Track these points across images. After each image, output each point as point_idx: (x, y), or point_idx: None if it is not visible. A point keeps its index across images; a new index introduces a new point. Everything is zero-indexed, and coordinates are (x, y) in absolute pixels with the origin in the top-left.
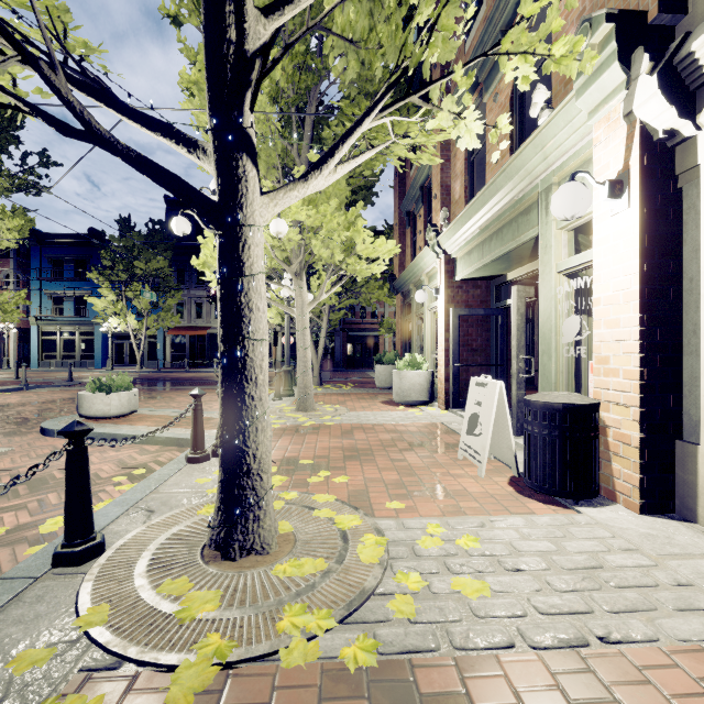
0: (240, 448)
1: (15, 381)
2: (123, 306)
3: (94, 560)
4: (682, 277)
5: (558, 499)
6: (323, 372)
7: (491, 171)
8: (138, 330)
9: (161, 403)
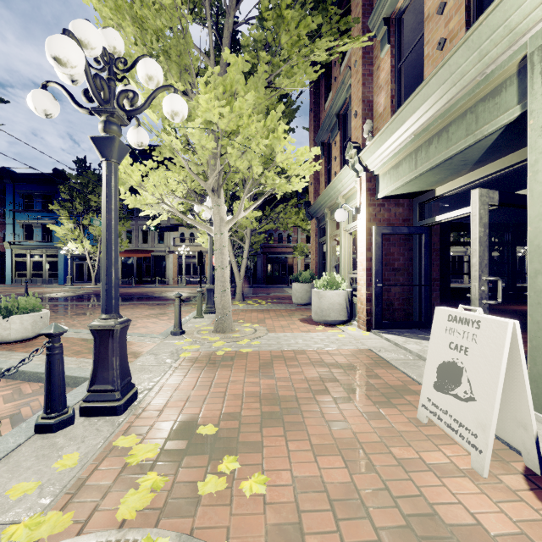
0: None
1: None
2: (80, 233)
3: None
4: None
5: None
6: (247, 288)
7: (432, 62)
8: (93, 253)
9: (89, 320)
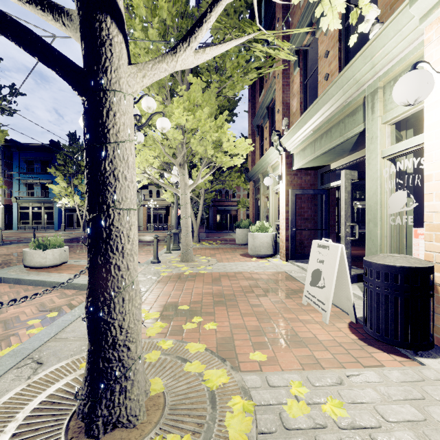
0: (104, 320)
1: None
2: (71, 190)
3: None
4: None
5: (397, 348)
6: (201, 233)
7: (322, 87)
8: (81, 206)
9: None
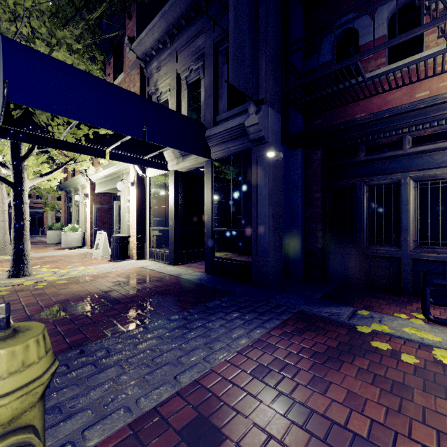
0: (22, 248)
1: None
2: None
3: None
4: (146, 207)
5: (119, 261)
6: None
7: None
8: None
9: None
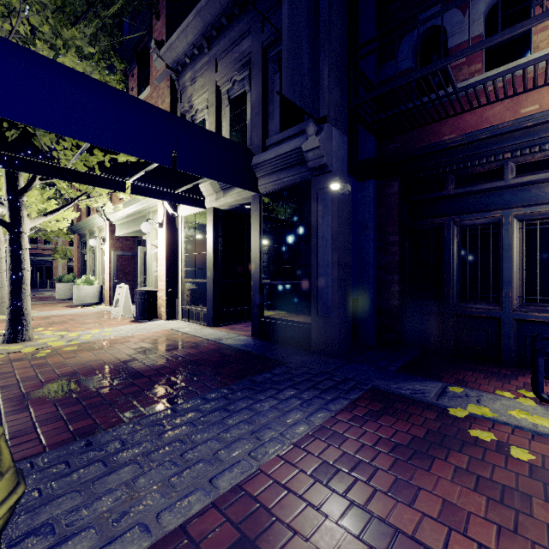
0: (21, 306)
1: None
2: None
3: None
4: (178, 253)
5: (145, 322)
6: None
7: None
8: None
9: None
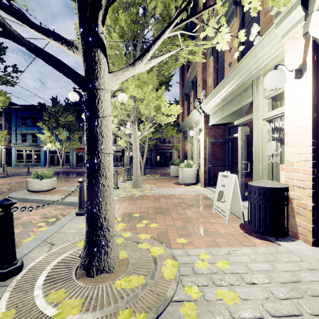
0: (96, 213)
1: (3, 173)
2: (54, 138)
3: (14, 276)
4: None
5: (267, 237)
6: (146, 168)
7: (227, 71)
8: (60, 149)
9: (69, 183)
